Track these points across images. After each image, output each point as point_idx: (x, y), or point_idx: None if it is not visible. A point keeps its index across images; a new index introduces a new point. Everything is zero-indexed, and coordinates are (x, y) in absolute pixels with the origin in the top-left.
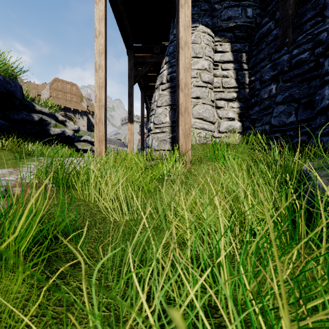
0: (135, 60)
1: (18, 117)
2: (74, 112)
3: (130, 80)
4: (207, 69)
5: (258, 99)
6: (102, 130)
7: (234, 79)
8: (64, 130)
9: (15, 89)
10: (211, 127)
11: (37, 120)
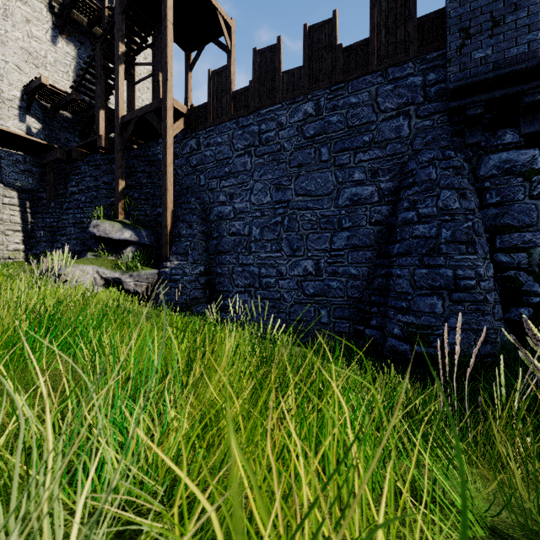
0: None
1: None
2: None
3: None
4: None
5: (35, 236)
6: None
7: (20, 218)
8: None
9: None
10: (1, 248)
11: None
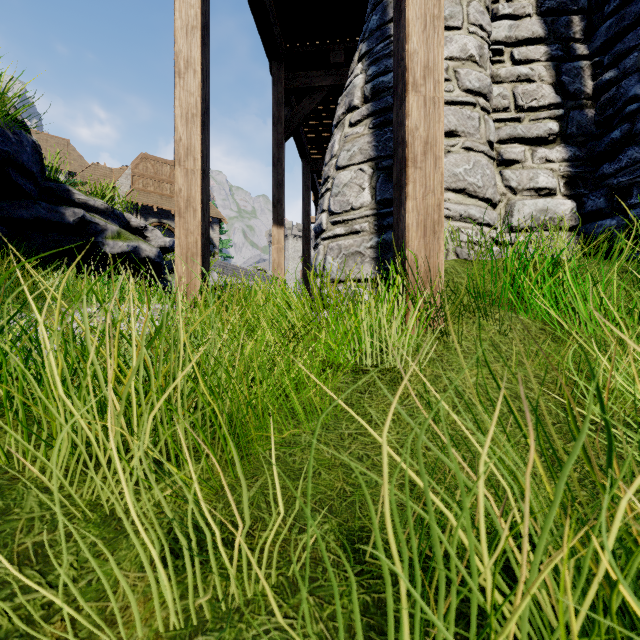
0: (289, 84)
1: (28, 215)
2: None
3: (276, 129)
4: (476, 58)
5: (639, 126)
6: (193, 230)
7: (549, 85)
8: (136, 245)
9: (15, 149)
10: (488, 214)
11: (73, 222)
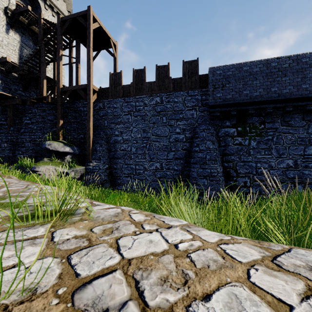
0: None
1: None
2: None
3: None
4: None
5: (1, 146)
6: None
7: None
8: None
9: None
10: None
11: None
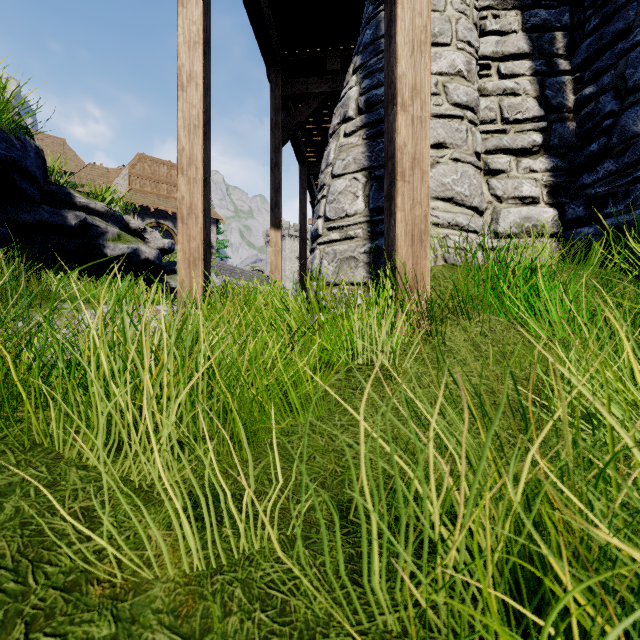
0: (286, 90)
1: (32, 219)
2: (174, 219)
3: (274, 134)
4: (464, 73)
5: (615, 140)
6: (195, 236)
7: (533, 98)
8: (136, 247)
9: (19, 155)
10: (475, 221)
11: (75, 225)
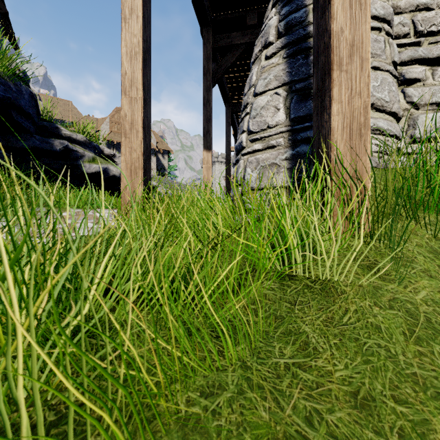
0: (215, 43)
1: (27, 145)
2: None
3: (206, 77)
4: None
5: None
6: (136, 148)
7: None
8: (106, 167)
9: (15, 96)
10: (394, 126)
11: (59, 150)
